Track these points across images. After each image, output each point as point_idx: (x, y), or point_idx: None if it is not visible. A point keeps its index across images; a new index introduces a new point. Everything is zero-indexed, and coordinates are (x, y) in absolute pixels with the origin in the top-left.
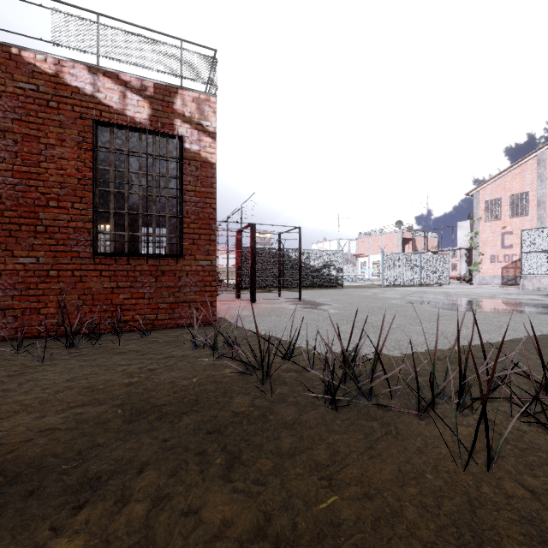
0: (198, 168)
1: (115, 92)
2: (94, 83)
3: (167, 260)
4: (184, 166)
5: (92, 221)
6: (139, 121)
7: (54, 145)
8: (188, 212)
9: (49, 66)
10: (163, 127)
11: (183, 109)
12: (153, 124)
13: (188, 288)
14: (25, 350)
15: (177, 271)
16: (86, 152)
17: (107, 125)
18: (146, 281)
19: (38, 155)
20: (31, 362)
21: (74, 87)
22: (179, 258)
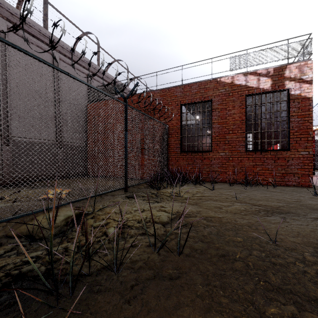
0: (299, 102)
1: (254, 80)
2: (246, 79)
3: (280, 152)
4: (290, 103)
5: (244, 137)
6: (265, 89)
7: (231, 110)
8: (293, 127)
9: (229, 80)
10: (278, 87)
11: (290, 74)
12: (273, 88)
13: (293, 166)
14: (231, 185)
15: (286, 158)
16: (242, 109)
17: (250, 95)
18: (269, 162)
19: (226, 115)
20: (240, 189)
21: (238, 84)
22: (287, 151)
